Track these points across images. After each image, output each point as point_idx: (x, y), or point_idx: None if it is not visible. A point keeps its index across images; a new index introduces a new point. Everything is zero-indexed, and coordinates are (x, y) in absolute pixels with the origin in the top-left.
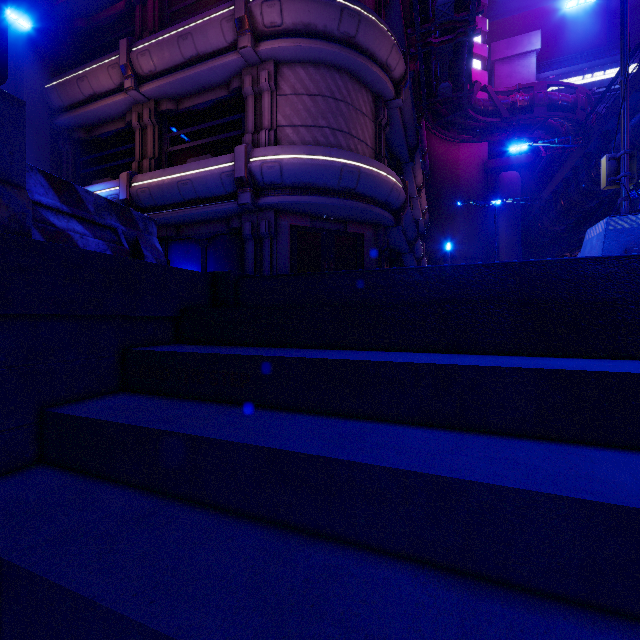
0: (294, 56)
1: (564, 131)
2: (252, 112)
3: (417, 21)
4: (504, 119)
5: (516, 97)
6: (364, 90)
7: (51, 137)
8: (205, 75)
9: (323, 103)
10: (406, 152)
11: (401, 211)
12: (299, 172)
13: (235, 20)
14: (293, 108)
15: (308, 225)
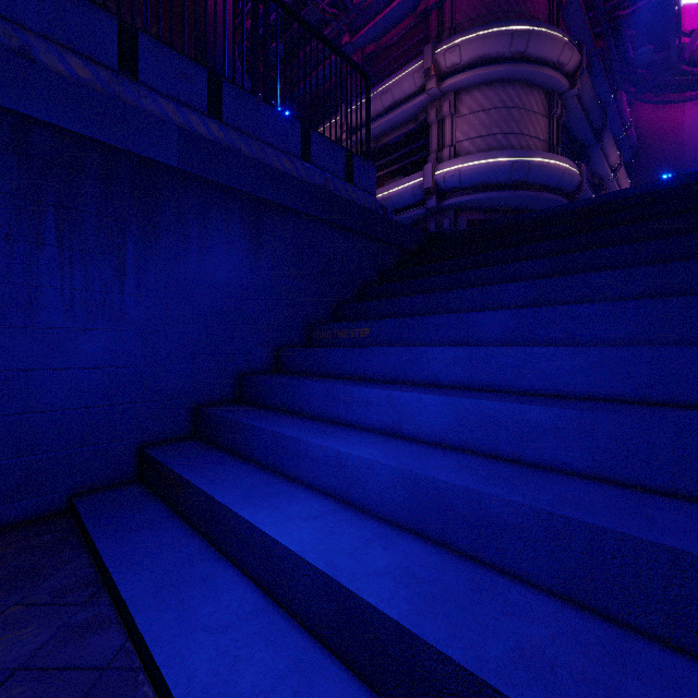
0: (470, 83)
1: None
2: (436, 136)
3: (599, 3)
4: None
5: None
6: (536, 91)
7: None
8: (399, 116)
9: (496, 114)
10: (590, 134)
11: (576, 193)
12: (475, 175)
13: (424, 71)
14: (470, 125)
15: (483, 218)
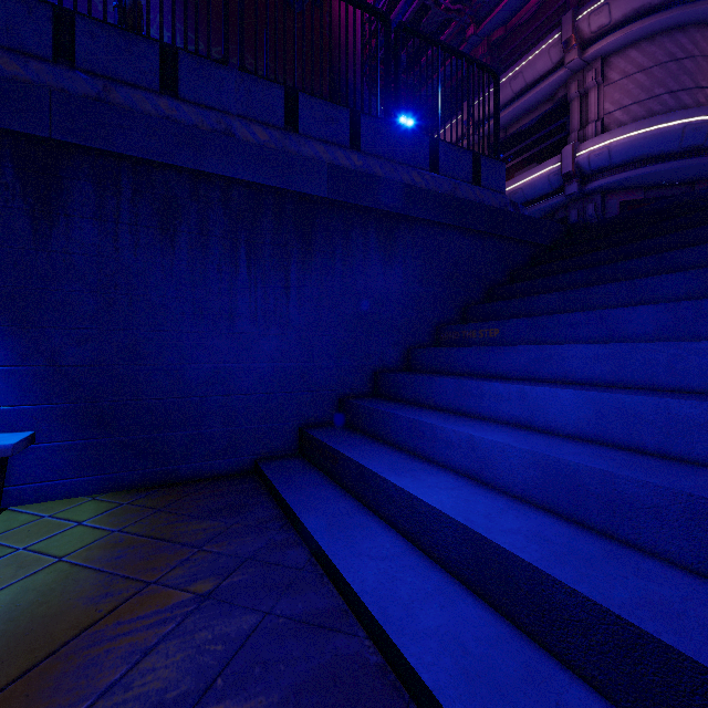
0: (624, 43)
1: None
2: (577, 112)
3: None
4: None
5: None
6: None
7: None
8: (532, 99)
9: (660, 71)
10: None
11: None
12: (629, 149)
13: (562, 43)
14: (622, 91)
15: (641, 197)
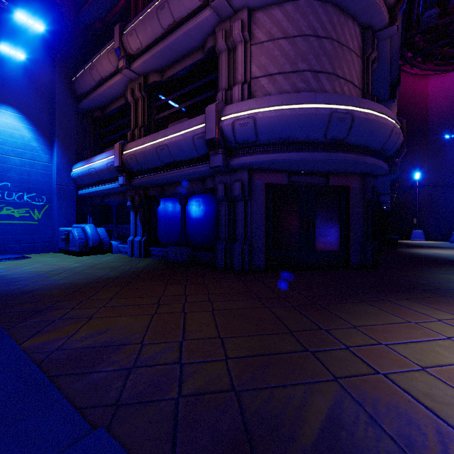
0: None
1: None
2: (225, 68)
3: None
4: None
5: None
6: (351, 22)
7: (78, 118)
8: (182, 41)
9: (303, 43)
10: (387, 89)
11: (396, 156)
12: (276, 126)
13: None
14: (268, 55)
15: (285, 182)
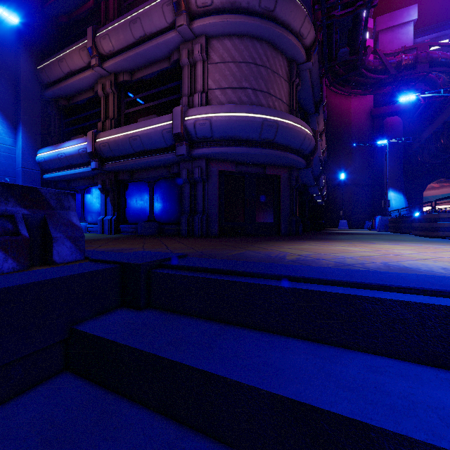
0: (222, 30)
1: (441, 83)
2: (188, 79)
3: None
4: (391, 75)
5: (402, 57)
6: (280, 56)
7: (42, 105)
8: (151, 51)
9: (246, 68)
10: (312, 105)
11: (311, 155)
12: (226, 127)
13: (173, 3)
14: (221, 74)
15: (234, 170)
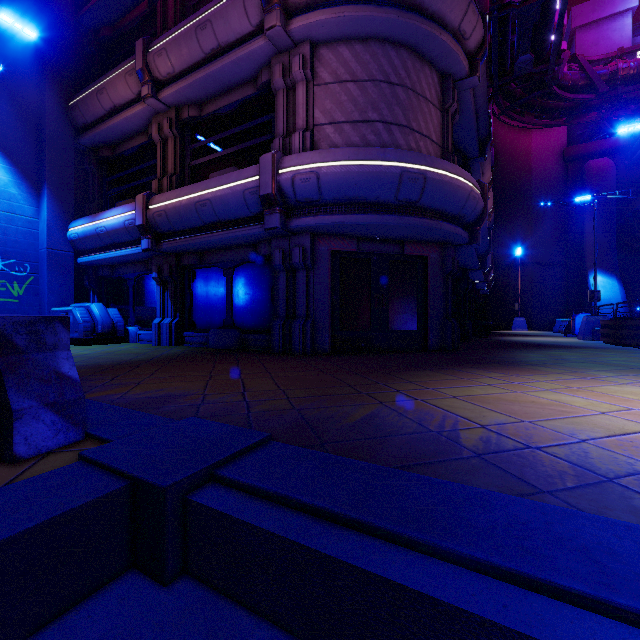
0: (336, 32)
1: None
2: (283, 110)
3: None
4: (601, 94)
5: (618, 65)
6: (428, 69)
7: (77, 158)
8: (228, 70)
9: (374, 90)
10: (476, 145)
11: (477, 224)
12: (342, 184)
13: None
14: (335, 100)
15: (354, 249)
